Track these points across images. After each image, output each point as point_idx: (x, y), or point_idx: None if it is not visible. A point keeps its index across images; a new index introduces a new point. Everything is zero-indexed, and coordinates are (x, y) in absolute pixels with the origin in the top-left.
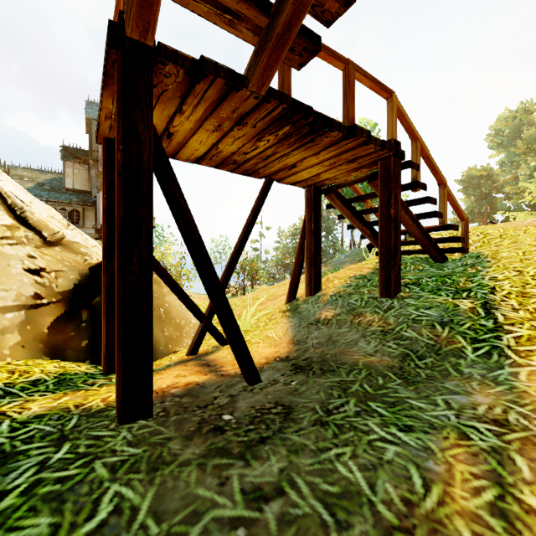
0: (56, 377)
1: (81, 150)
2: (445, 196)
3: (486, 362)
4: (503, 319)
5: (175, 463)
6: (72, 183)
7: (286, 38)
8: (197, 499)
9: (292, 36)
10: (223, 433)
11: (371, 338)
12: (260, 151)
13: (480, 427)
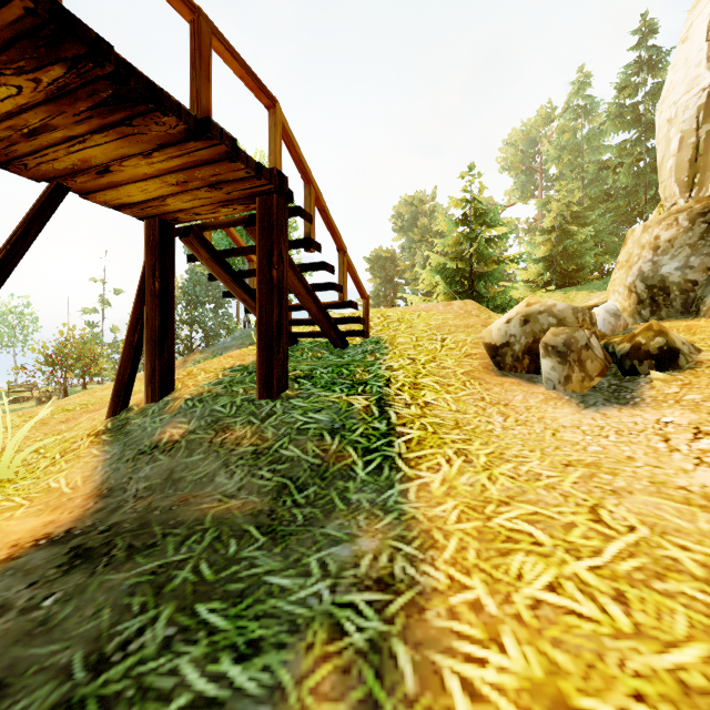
0: None
1: None
2: (345, 265)
3: (376, 480)
4: (396, 418)
5: None
6: None
7: None
8: None
9: None
10: None
11: (237, 467)
12: (6, 109)
13: (360, 602)
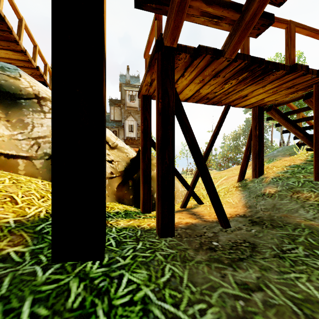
0: (124, 211)
1: (117, 100)
2: None
3: None
4: None
5: (193, 261)
6: (113, 117)
7: (251, 23)
8: (211, 280)
9: (256, 20)
10: (215, 251)
11: (309, 209)
12: (224, 90)
13: None
